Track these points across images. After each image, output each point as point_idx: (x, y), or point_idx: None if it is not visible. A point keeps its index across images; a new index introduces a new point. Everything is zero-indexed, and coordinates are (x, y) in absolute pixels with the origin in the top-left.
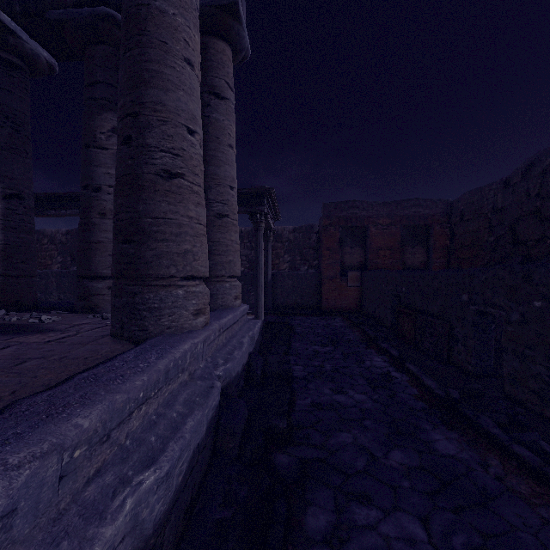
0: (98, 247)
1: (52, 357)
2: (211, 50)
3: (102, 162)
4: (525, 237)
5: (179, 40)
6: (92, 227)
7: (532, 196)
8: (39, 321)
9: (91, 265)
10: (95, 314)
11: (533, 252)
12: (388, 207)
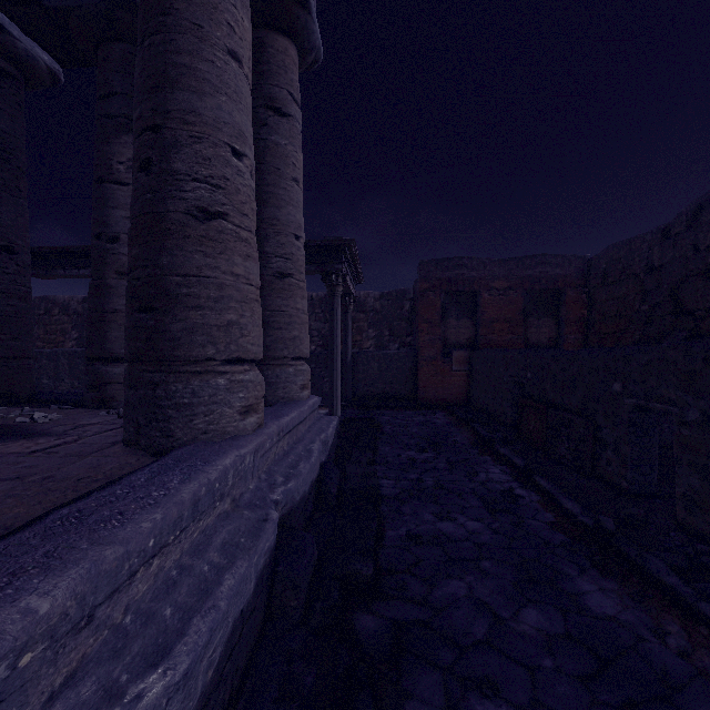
0: (115, 319)
1: (32, 477)
2: (269, 48)
3: (121, 203)
4: (692, 305)
5: (220, 24)
6: (106, 291)
7: (701, 250)
8: (30, 420)
9: (105, 342)
10: (110, 409)
11: (703, 325)
12: (505, 266)
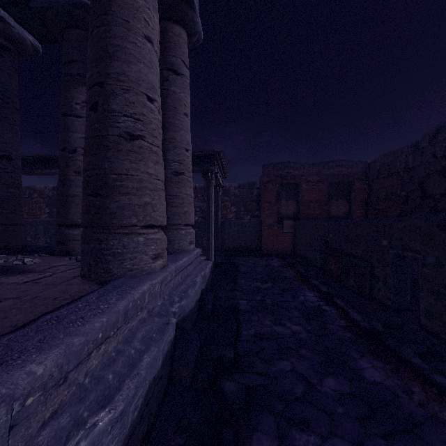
0: (74, 200)
1: (26, 297)
2: (170, 33)
3: (77, 128)
4: (432, 192)
5: (140, 20)
6: (69, 183)
7: (438, 157)
8: (22, 263)
9: (68, 215)
10: (71, 256)
11: (439, 204)
12: (316, 167)
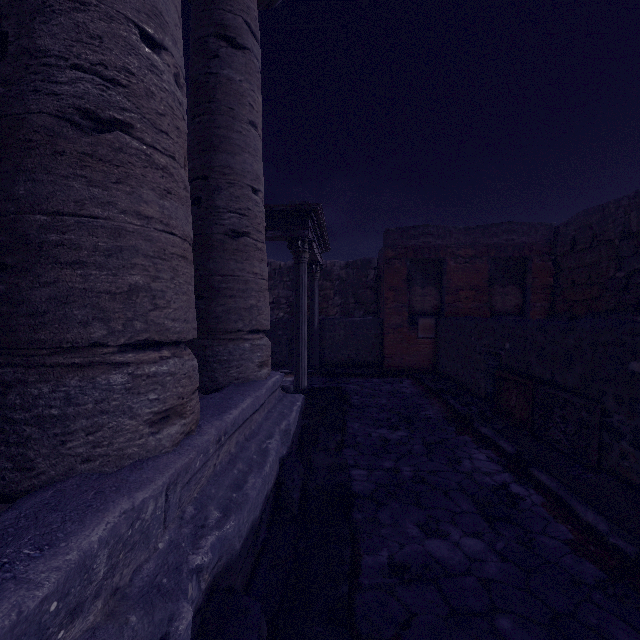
0: None
1: None
2: None
3: None
4: None
5: None
6: None
7: None
8: None
9: None
10: None
11: None
12: (471, 234)
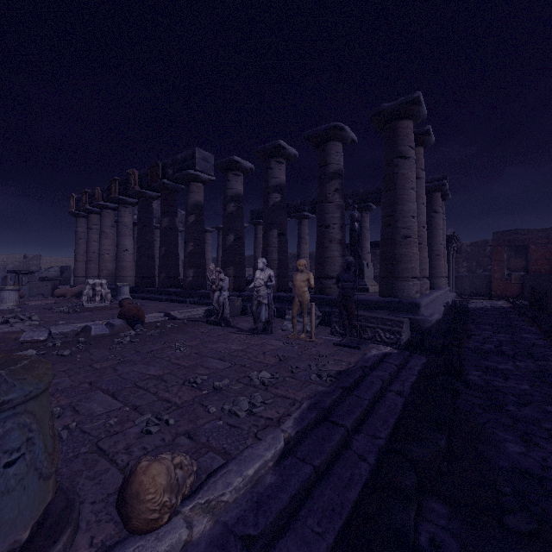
0: None
1: None
2: None
3: None
4: None
5: (439, 226)
6: None
7: None
8: None
9: None
10: None
11: None
12: (545, 232)
